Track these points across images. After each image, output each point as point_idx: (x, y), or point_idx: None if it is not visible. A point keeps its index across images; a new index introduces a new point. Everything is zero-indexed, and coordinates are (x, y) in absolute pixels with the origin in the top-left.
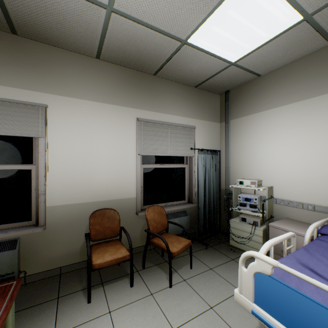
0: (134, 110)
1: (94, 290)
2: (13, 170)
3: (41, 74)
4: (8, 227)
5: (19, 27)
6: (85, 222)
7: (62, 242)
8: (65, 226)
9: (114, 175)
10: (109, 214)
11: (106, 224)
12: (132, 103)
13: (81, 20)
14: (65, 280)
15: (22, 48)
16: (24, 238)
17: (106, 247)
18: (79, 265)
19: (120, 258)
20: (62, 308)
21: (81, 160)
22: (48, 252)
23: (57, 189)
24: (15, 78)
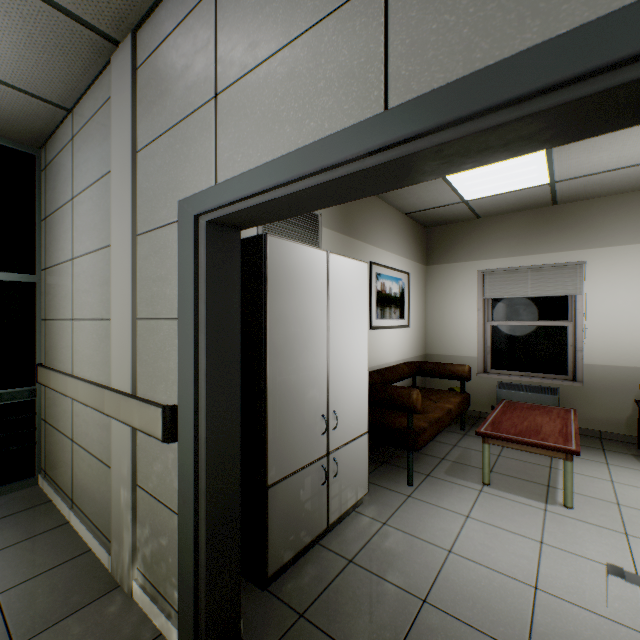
0: None
1: None
2: (550, 327)
3: (578, 232)
4: (546, 377)
5: (560, 201)
6: (632, 390)
7: (601, 405)
8: (604, 388)
9: None
10: None
11: None
12: None
13: (630, 176)
14: (607, 443)
15: (559, 214)
16: (561, 389)
17: None
18: (623, 438)
19: None
20: (609, 455)
21: (626, 316)
22: (585, 410)
23: (595, 347)
24: (553, 244)
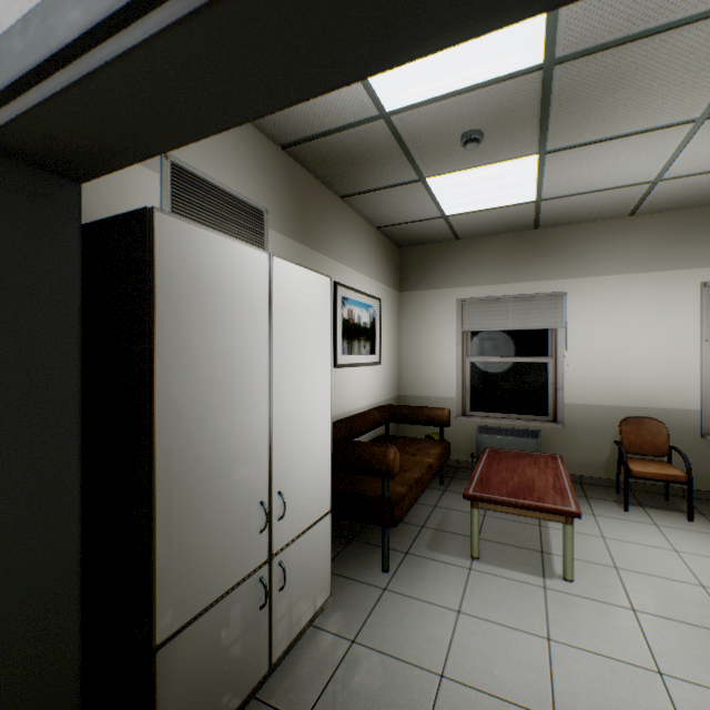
0: (694, 272)
1: (629, 506)
2: (531, 363)
3: (559, 260)
4: (527, 418)
5: (542, 224)
6: (611, 430)
7: (581, 447)
8: (584, 429)
9: (655, 373)
10: (649, 425)
11: (645, 436)
12: (691, 261)
13: (614, 199)
14: (588, 488)
15: (541, 240)
16: (542, 432)
17: (646, 463)
18: (603, 482)
19: (670, 475)
20: (593, 504)
21: (604, 351)
22: (566, 454)
23: (576, 385)
24: (534, 272)
